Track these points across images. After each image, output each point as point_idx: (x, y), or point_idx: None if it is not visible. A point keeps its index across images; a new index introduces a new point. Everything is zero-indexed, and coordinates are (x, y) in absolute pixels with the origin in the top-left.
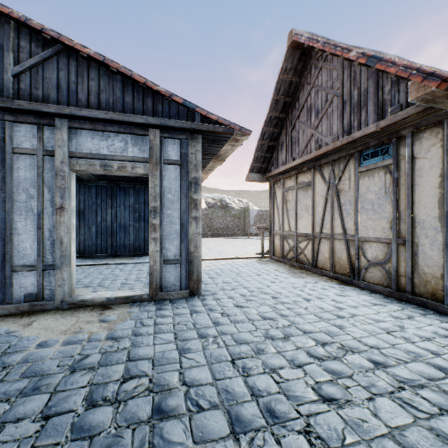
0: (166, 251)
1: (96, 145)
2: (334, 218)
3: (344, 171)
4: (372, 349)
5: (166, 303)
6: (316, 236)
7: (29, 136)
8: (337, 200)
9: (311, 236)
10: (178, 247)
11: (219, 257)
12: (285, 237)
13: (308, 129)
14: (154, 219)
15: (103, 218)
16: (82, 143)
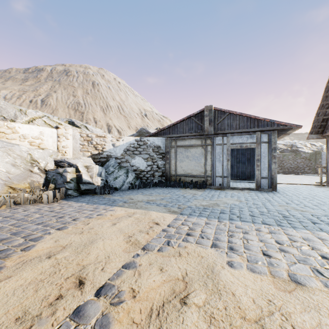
0: (262, 174)
1: (238, 140)
2: None
3: None
4: None
5: (263, 191)
6: None
7: (219, 140)
8: None
9: None
10: (267, 173)
11: (287, 183)
12: None
13: None
14: (257, 163)
15: None
16: (234, 140)
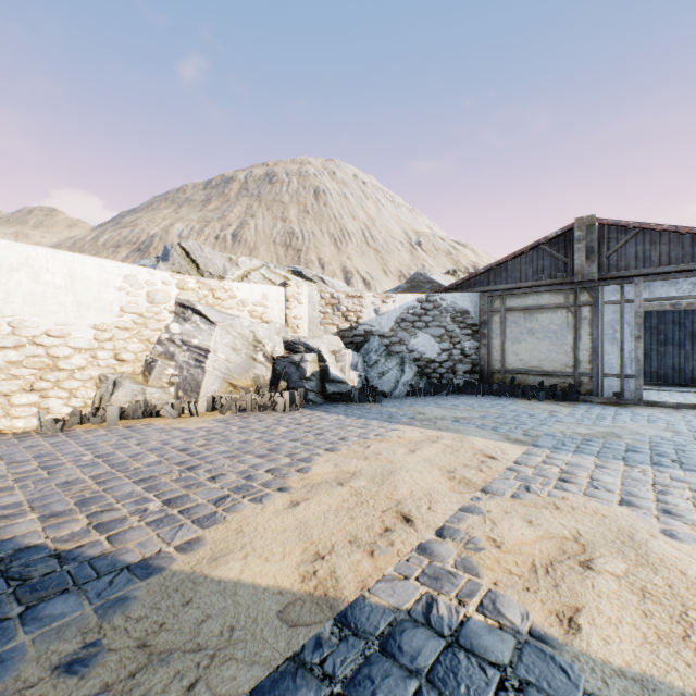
0: None
1: (665, 290)
2: None
3: None
4: None
5: None
6: None
7: (613, 293)
8: None
9: None
10: None
11: None
12: None
13: None
14: None
15: None
16: (653, 291)
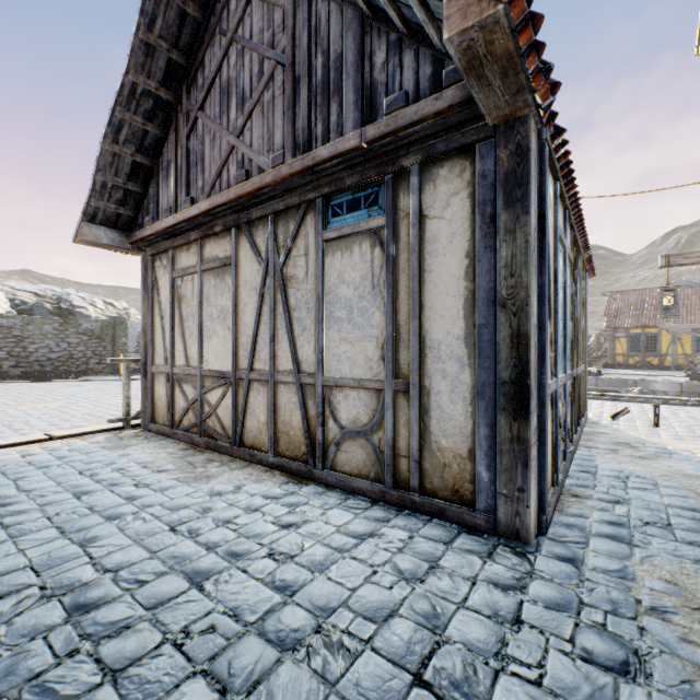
0: None
1: None
2: (278, 337)
3: (297, 237)
4: None
5: None
6: (242, 378)
7: None
8: (282, 299)
9: (231, 376)
10: None
11: None
12: (177, 380)
13: (223, 133)
14: None
15: None
16: None
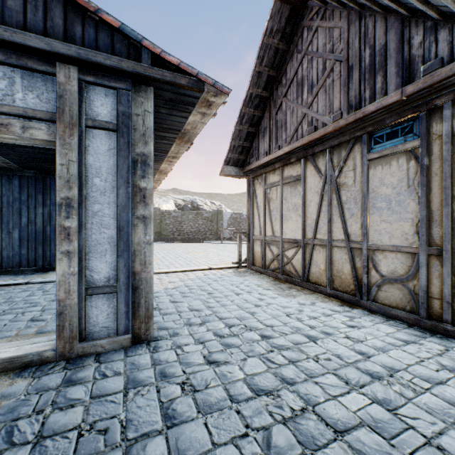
0: (91, 273)
1: None
2: (333, 219)
3: (347, 159)
4: None
5: (88, 363)
6: (308, 243)
7: None
8: (336, 197)
9: (301, 242)
10: (114, 265)
11: (187, 269)
12: (267, 243)
13: (299, 108)
14: (67, 219)
15: (30, 220)
16: None
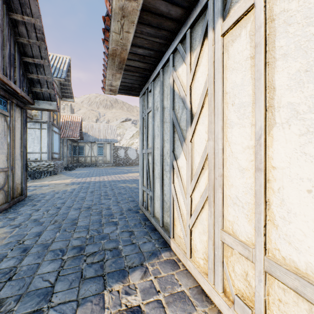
0: None
1: None
2: None
3: None
4: (88, 193)
5: None
6: None
7: None
8: None
9: None
10: None
11: None
12: None
13: None
14: None
15: None
16: None
